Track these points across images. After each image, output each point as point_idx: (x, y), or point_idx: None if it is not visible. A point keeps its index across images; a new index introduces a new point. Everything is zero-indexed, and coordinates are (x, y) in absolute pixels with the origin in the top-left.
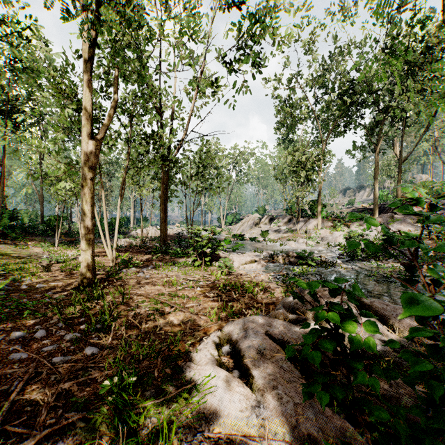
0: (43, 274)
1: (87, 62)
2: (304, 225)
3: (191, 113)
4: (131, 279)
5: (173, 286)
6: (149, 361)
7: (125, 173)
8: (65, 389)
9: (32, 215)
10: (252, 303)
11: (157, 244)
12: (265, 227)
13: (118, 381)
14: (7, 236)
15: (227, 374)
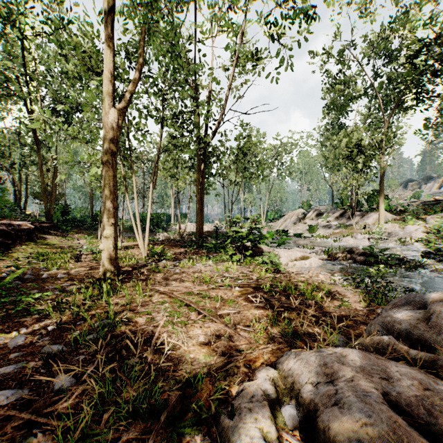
0: (72, 264)
1: (107, 16)
2: (360, 220)
3: (229, 89)
4: (158, 272)
5: (205, 283)
6: (145, 421)
7: (157, 157)
8: None
9: (86, 212)
10: (319, 316)
11: (194, 239)
12: (312, 223)
13: None
14: (57, 229)
15: None
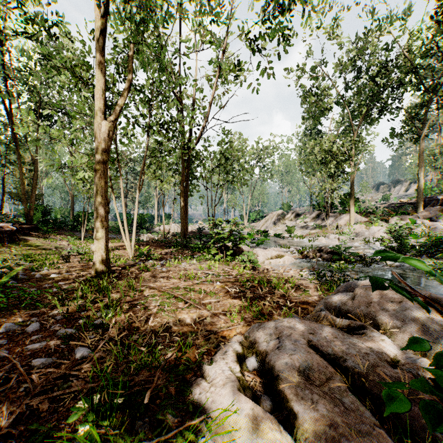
0: (61, 265)
1: (99, 36)
2: (334, 221)
3: (212, 99)
4: (146, 271)
5: (190, 279)
6: (149, 371)
7: (143, 162)
8: (31, 406)
9: (65, 212)
10: (282, 302)
11: (178, 239)
12: (291, 224)
13: (98, 402)
14: (38, 230)
15: (253, 406)
